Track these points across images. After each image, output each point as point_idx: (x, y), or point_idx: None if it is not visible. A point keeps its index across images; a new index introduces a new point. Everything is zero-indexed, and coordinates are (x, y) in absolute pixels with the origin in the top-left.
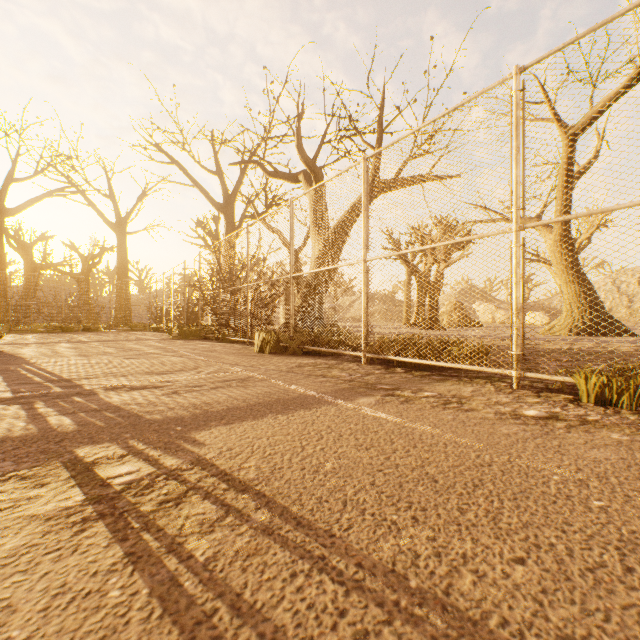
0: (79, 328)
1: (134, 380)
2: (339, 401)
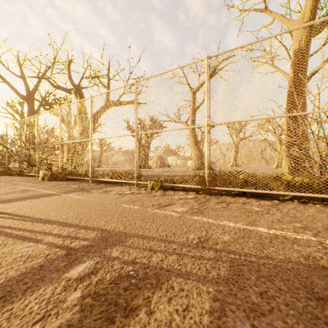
0: None
1: None
2: (63, 194)
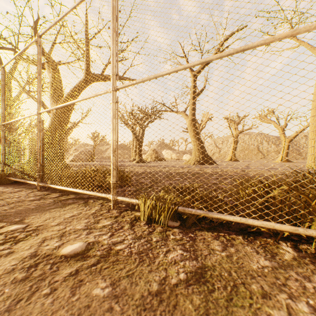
0: None
1: None
2: None
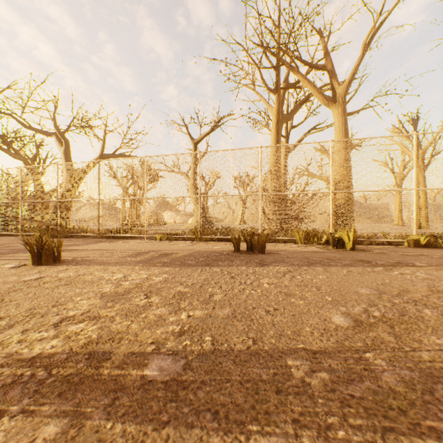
0: None
1: None
2: (95, 243)
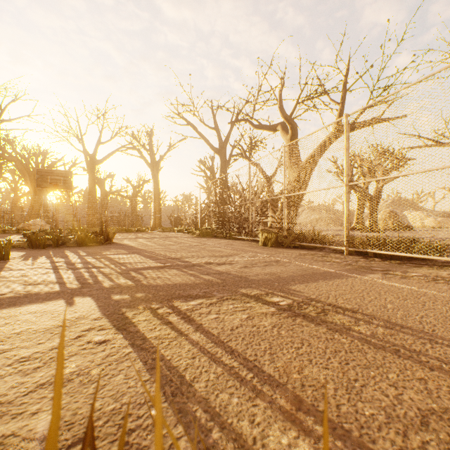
0: (134, 230)
1: (212, 259)
2: (356, 275)
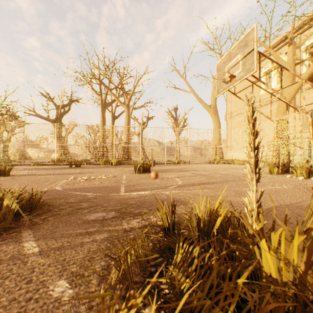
0: None
1: None
2: None
